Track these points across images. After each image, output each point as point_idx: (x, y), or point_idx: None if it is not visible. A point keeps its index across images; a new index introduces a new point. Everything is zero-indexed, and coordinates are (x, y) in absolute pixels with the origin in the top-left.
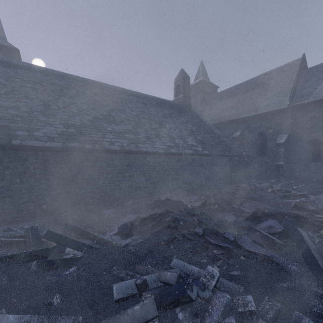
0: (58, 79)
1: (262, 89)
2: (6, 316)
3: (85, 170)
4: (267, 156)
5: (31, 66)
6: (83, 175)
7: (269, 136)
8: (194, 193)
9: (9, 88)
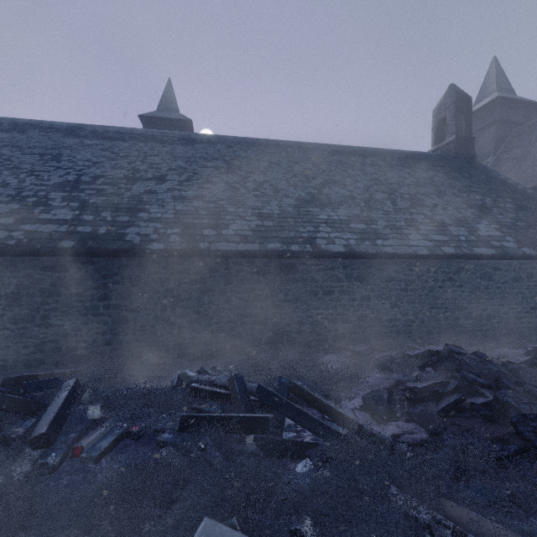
0: (243, 150)
1: None
2: None
3: (290, 286)
4: None
5: (210, 138)
6: (287, 295)
7: None
8: (500, 339)
9: (190, 172)
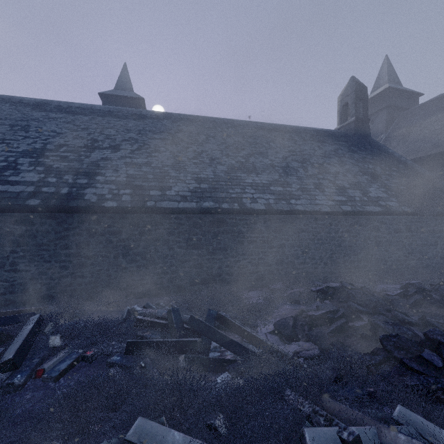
0: (185, 125)
1: None
2: (171, 431)
3: (221, 237)
4: None
5: (158, 114)
6: (219, 244)
7: None
8: (384, 277)
9: (141, 143)
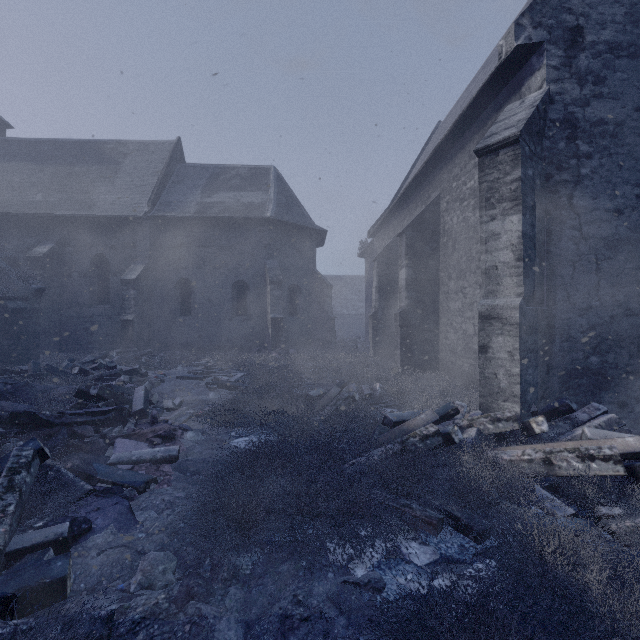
0: None
1: (108, 169)
2: None
3: None
4: (112, 304)
5: None
6: None
7: (115, 264)
8: None
9: None
